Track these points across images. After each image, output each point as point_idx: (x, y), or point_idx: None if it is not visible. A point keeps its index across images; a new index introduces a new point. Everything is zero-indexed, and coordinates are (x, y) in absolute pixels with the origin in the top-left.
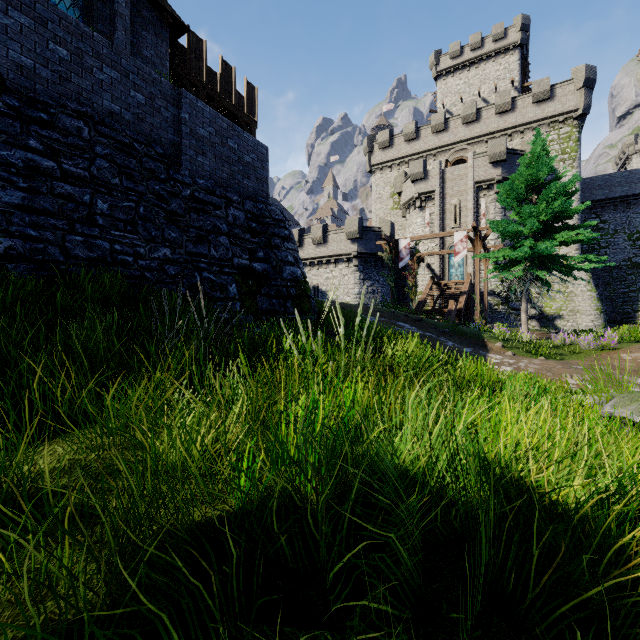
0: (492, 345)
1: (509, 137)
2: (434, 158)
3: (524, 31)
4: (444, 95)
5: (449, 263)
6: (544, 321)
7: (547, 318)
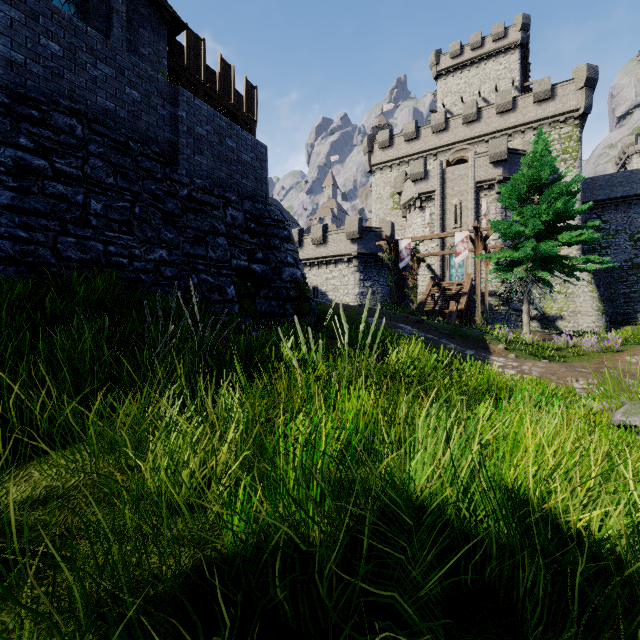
0: (494, 347)
1: (510, 137)
2: (434, 158)
3: (525, 30)
4: (444, 95)
5: (449, 263)
6: (545, 322)
7: (548, 319)
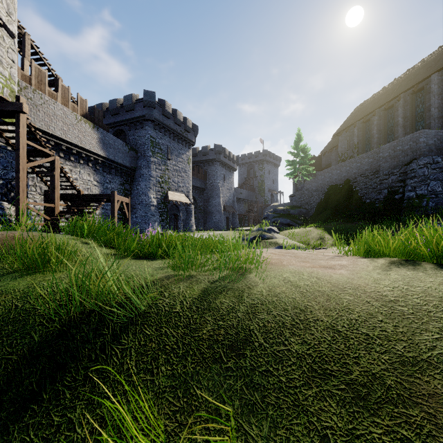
0: None
1: None
2: None
3: None
4: None
5: None
6: None
7: None
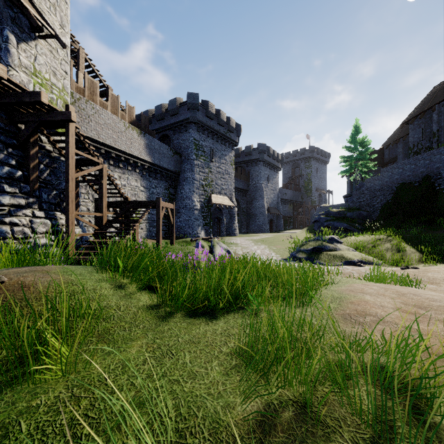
0: None
1: None
2: None
3: None
4: None
5: None
6: None
7: None
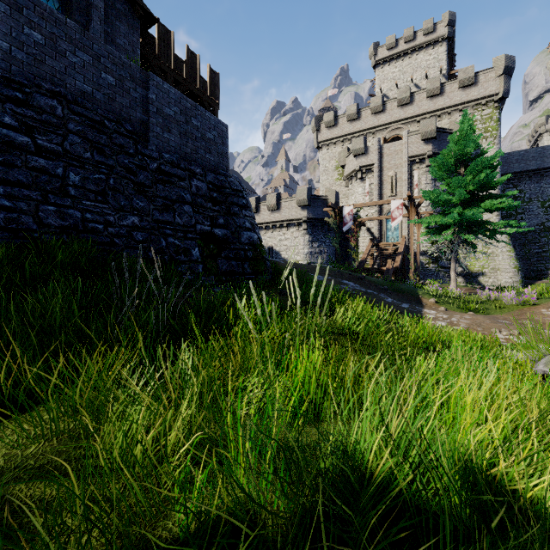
0: (426, 301)
1: (438, 117)
2: (373, 136)
3: (451, 26)
4: (381, 81)
5: (386, 227)
6: (469, 277)
7: (471, 275)
